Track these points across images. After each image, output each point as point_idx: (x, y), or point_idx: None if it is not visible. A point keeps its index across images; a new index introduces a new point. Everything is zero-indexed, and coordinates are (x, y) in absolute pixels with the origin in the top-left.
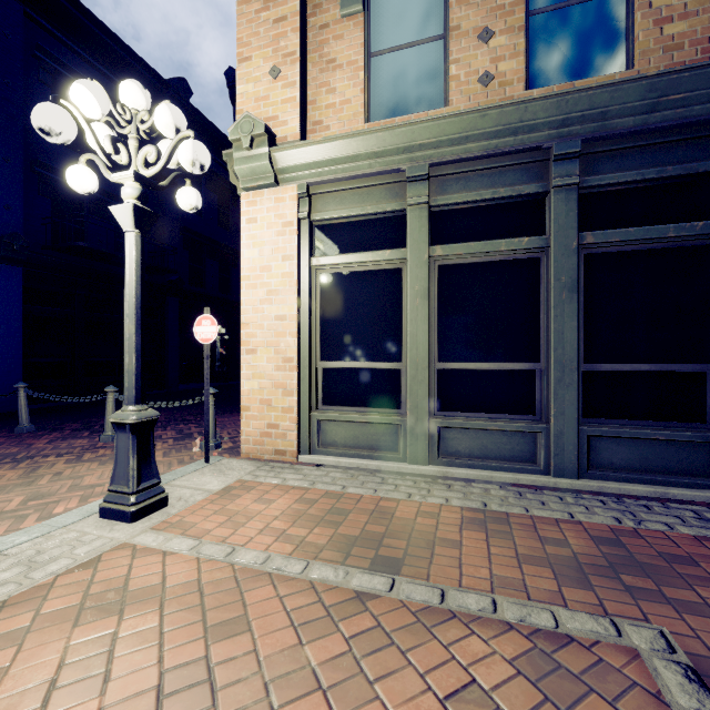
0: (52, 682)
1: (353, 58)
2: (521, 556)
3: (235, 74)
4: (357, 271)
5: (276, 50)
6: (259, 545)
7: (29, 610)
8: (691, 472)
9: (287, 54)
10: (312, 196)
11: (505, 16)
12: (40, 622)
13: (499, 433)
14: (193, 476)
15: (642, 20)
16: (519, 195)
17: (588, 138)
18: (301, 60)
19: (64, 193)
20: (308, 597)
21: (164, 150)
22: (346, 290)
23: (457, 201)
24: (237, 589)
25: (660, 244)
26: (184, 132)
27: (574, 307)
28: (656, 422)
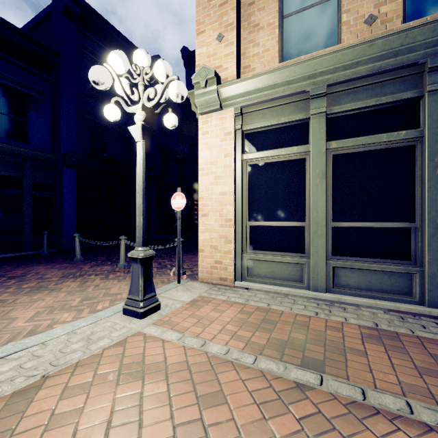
0: (108, 421)
1: (271, 21)
2: (418, 368)
3: (187, 50)
4: (274, 161)
5: (221, 23)
6: (220, 340)
7: (90, 370)
8: None
9: (228, 25)
10: (243, 115)
11: None
12: (97, 379)
13: (381, 272)
14: (172, 291)
15: None
16: (398, 100)
17: None
18: (236, 27)
19: (96, 127)
20: (261, 382)
21: (157, 91)
22: (266, 174)
23: (348, 109)
24: (212, 370)
25: None
26: (171, 77)
27: None
28: None
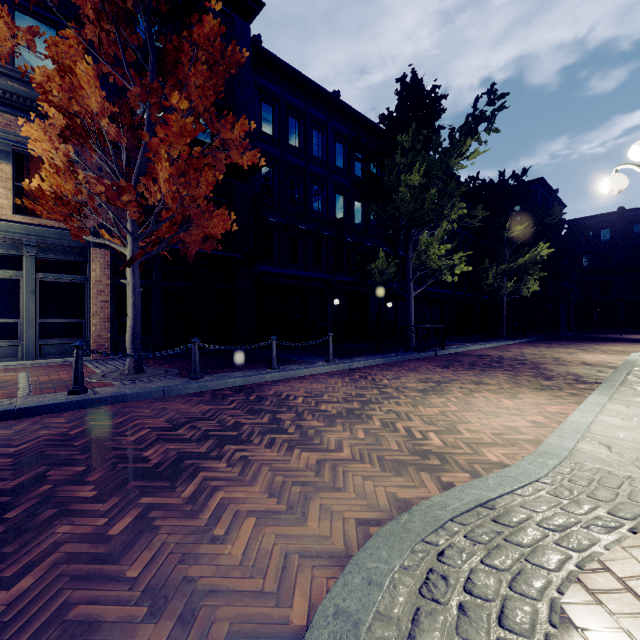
0: None
1: None
2: None
3: None
4: None
5: None
6: None
7: None
8: None
9: None
10: None
11: (3, 181)
12: None
13: None
14: None
15: None
16: (10, 254)
17: (39, 241)
18: None
19: None
20: None
21: None
22: None
23: None
24: None
25: (68, 281)
26: None
27: (34, 299)
28: (67, 338)
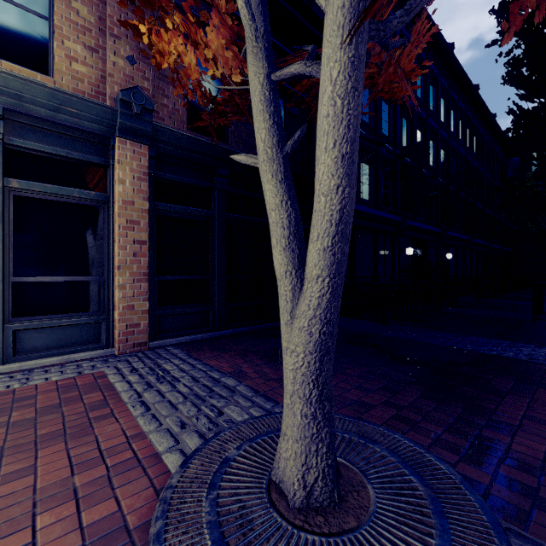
0: None
1: None
2: None
3: None
4: None
5: None
6: None
7: None
8: (90, 341)
9: None
10: None
11: None
12: None
13: None
14: None
15: (58, 49)
16: None
17: (10, 108)
18: None
19: None
20: None
21: None
22: None
23: None
24: None
25: (72, 200)
26: None
27: None
28: (70, 314)
